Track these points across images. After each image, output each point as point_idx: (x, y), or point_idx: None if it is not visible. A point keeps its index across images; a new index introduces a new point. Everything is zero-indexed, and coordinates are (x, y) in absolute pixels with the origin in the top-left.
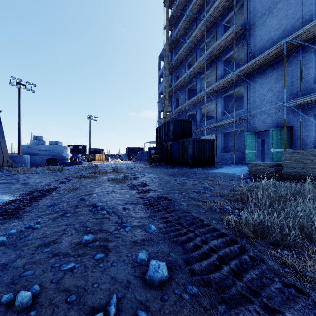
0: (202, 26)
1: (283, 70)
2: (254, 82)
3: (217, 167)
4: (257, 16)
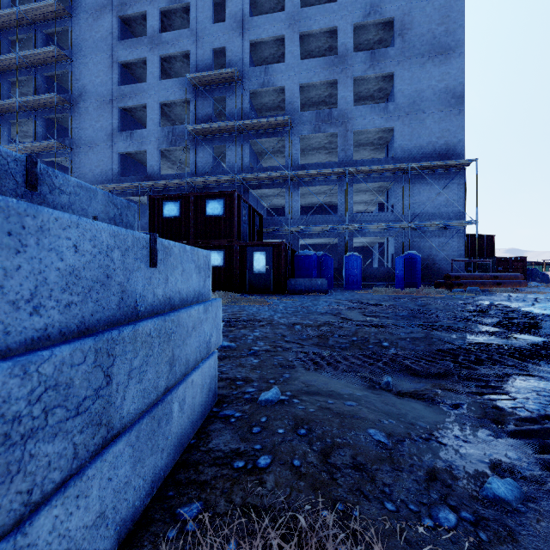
0: (13, 103)
1: None
2: None
3: None
4: (82, 142)
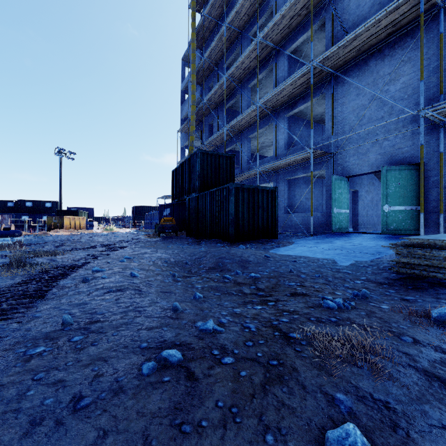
0: None
1: (403, 58)
2: (345, 85)
3: (283, 241)
4: None
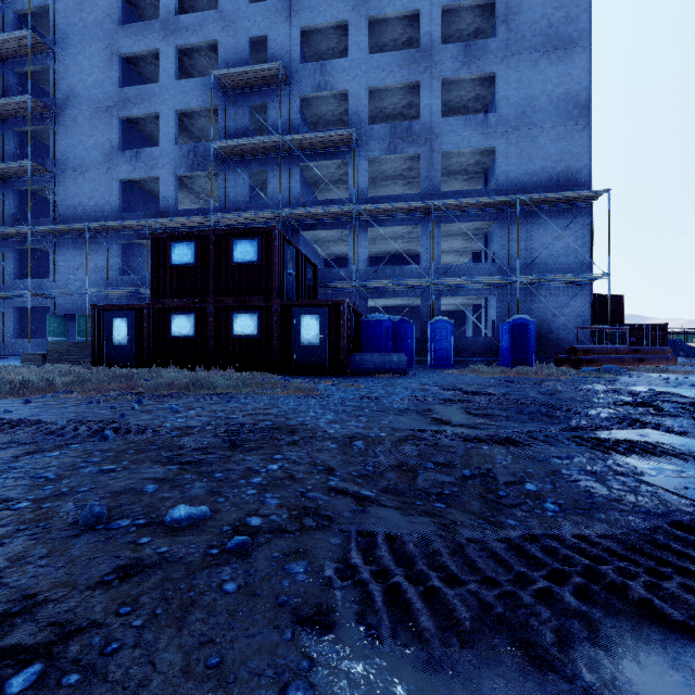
0: None
1: (95, 250)
2: (65, 248)
3: None
4: (69, 165)
